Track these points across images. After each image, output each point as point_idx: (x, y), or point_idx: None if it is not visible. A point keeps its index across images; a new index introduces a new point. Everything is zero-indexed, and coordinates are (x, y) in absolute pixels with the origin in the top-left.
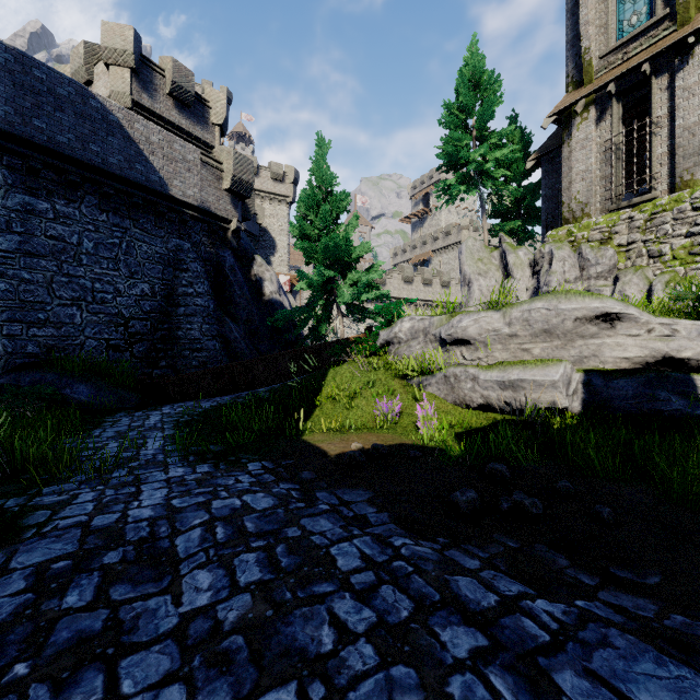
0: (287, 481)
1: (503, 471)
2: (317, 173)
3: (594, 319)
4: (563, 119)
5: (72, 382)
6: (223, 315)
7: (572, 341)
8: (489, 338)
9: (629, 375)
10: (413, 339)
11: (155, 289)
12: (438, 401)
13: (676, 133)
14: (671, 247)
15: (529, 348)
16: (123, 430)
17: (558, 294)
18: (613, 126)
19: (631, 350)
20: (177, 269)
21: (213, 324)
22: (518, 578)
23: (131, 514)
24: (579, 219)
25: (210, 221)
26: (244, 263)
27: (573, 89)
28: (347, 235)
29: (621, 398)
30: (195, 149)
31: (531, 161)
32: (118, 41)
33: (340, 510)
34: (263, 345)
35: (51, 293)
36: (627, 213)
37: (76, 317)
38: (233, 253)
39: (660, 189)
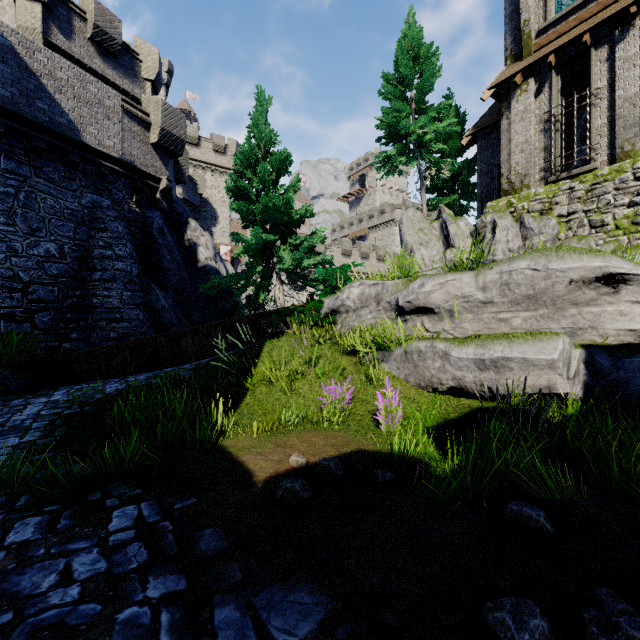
0: (166, 566)
1: (542, 523)
2: (255, 130)
3: (594, 282)
4: (502, 92)
5: None
6: (149, 281)
7: (563, 309)
8: (458, 306)
9: None
10: (364, 307)
11: (65, 250)
12: (397, 383)
13: (617, 104)
14: (613, 217)
15: (508, 318)
16: None
17: (546, 251)
18: (552, 98)
19: (639, 320)
20: (93, 228)
21: (137, 291)
22: None
23: None
24: (518, 190)
25: (134, 177)
26: (177, 227)
27: (512, 62)
28: (287, 196)
29: (638, 382)
30: (115, 94)
31: (467, 136)
32: None
33: None
34: (195, 314)
35: None
36: (567, 184)
37: None
38: (164, 215)
39: (599, 160)
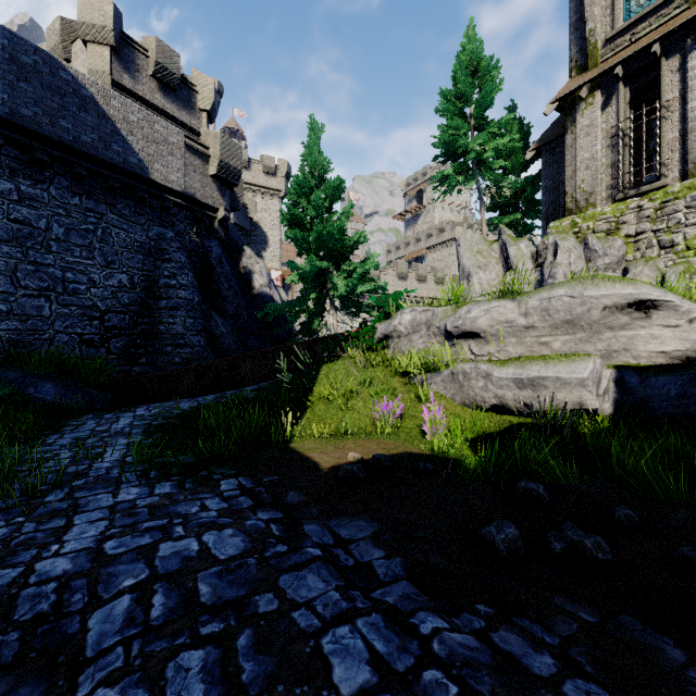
0: (267, 507)
1: (540, 493)
2: (309, 158)
3: (626, 308)
4: (567, 106)
5: (37, 380)
6: (209, 309)
7: (599, 333)
8: (502, 330)
9: (670, 372)
10: (415, 333)
11: (135, 280)
12: (444, 402)
13: (689, 117)
14: (684, 237)
15: (548, 341)
16: (83, 436)
17: (583, 280)
18: (620, 111)
19: (669, 343)
20: (159, 259)
21: (198, 318)
22: (621, 691)
23: (38, 569)
24: (583, 209)
25: (195, 209)
26: (232, 254)
27: (577, 73)
28: (341, 224)
29: (662, 399)
30: (178, 131)
31: (530, 151)
32: (96, 16)
33: (336, 554)
34: (251, 340)
35: (15, 282)
36: (635, 202)
37: (44, 309)
38: (220, 244)
39: (670, 176)
